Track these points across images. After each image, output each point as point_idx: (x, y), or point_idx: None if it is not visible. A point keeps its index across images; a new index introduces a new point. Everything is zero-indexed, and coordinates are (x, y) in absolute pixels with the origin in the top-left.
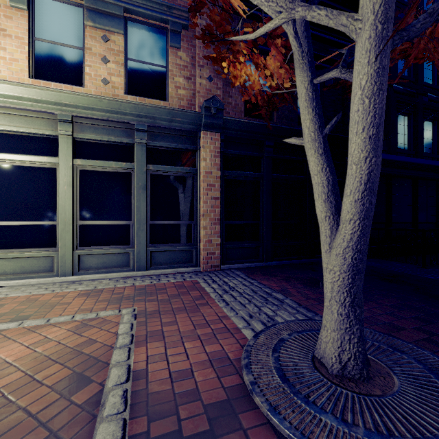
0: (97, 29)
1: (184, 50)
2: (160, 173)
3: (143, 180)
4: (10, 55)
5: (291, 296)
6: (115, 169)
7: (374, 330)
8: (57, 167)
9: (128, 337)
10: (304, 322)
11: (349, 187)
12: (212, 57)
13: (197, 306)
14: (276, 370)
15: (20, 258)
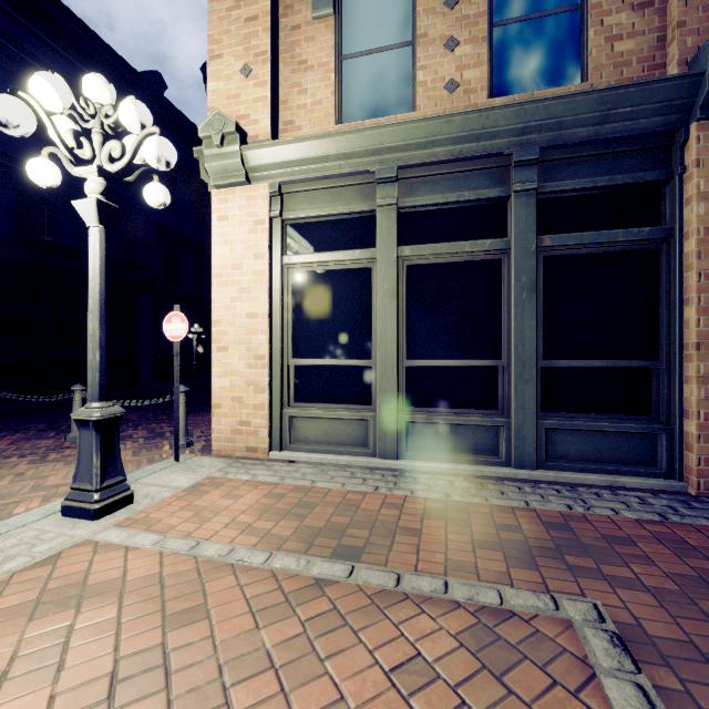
0: None
1: None
2: (565, 251)
3: (530, 272)
4: (312, 97)
5: None
6: (469, 256)
7: None
8: (374, 264)
9: None
10: None
11: None
12: None
13: None
14: None
15: (324, 418)
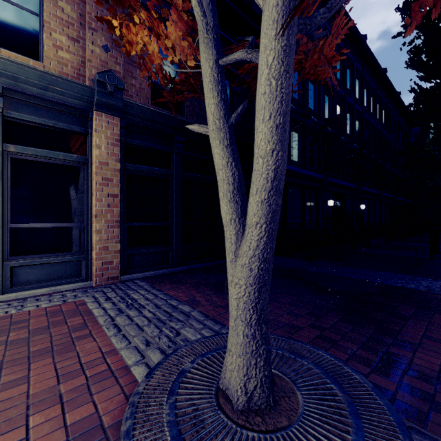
0: None
1: (68, 1)
2: (28, 157)
3: None
4: None
5: (199, 306)
6: None
7: (277, 335)
8: None
9: None
10: (211, 339)
11: (255, 185)
12: (107, 20)
13: (73, 340)
14: (170, 428)
15: None
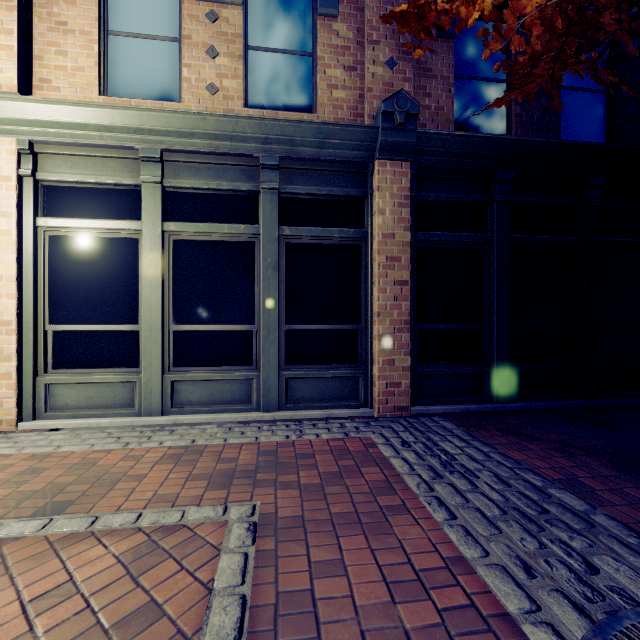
0: (200, 3)
1: (343, 19)
2: (301, 240)
3: (274, 254)
4: (73, 62)
5: (599, 503)
6: (228, 237)
7: None
8: (140, 236)
9: (234, 606)
10: None
11: None
12: (399, 12)
13: (381, 511)
14: None
15: (87, 383)
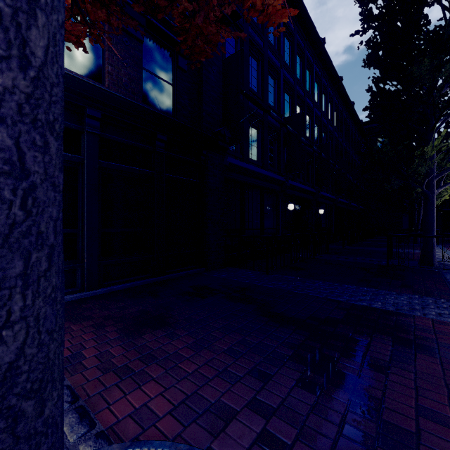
0: None
1: None
2: None
3: None
4: None
5: (78, 371)
6: None
7: (184, 446)
8: None
9: None
10: None
11: None
12: None
13: None
14: None
15: None
